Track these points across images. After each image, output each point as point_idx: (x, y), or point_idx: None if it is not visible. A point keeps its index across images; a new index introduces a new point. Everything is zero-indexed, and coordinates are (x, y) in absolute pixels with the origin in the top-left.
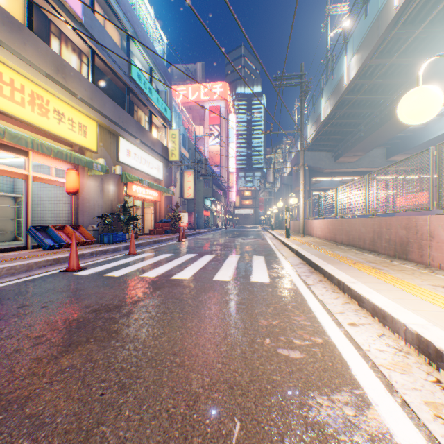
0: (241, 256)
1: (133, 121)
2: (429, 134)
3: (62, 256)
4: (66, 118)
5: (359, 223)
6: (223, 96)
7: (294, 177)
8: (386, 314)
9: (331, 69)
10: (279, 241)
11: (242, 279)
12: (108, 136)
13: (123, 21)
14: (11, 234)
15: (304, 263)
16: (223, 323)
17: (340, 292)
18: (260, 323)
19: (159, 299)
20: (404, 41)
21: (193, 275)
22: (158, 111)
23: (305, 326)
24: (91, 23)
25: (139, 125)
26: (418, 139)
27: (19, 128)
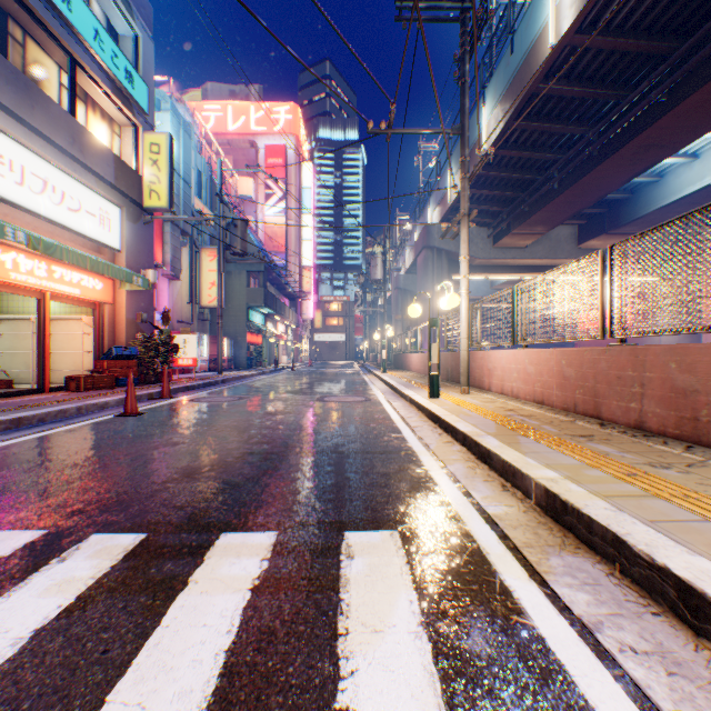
0: (277, 549)
1: None
2: (666, 194)
3: None
4: None
5: None
6: (292, 129)
7: (421, 272)
8: None
9: (511, 29)
10: (413, 407)
11: None
12: None
13: None
14: None
15: None
16: None
17: None
18: None
19: None
20: None
21: None
22: (101, 67)
23: None
24: None
25: (7, 66)
26: (644, 204)
27: None
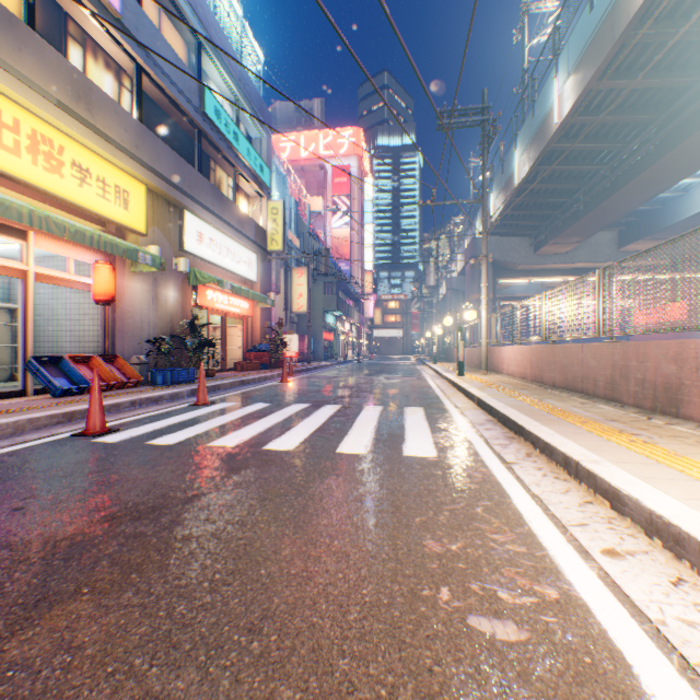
0: (384, 407)
1: (208, 186)
2: (690, 206)
3: (80, 408)
4: (94, 178)
5: (586, 351)
6: (355, 150)
7: (469, 277)
8: (683, 536)
9: (532, 100)
10: (446, 382)
11: (388, 452)
12: (166, 209)
13: (191, 20)
14: (5, 370)
15: (495, 420)
16: (353, 549)
17: (571, 479)
18: (427, 549)
19: (236, 492)
20: (656, 50)
21: (302, 444)
22: (249, 170)
23: (517, 556)
24: (136, 21)
25: (217, 192)
26: (672, 214)
27: (10, 192)
